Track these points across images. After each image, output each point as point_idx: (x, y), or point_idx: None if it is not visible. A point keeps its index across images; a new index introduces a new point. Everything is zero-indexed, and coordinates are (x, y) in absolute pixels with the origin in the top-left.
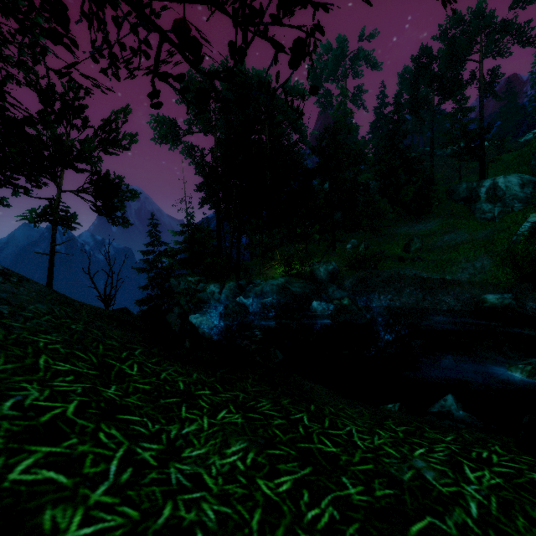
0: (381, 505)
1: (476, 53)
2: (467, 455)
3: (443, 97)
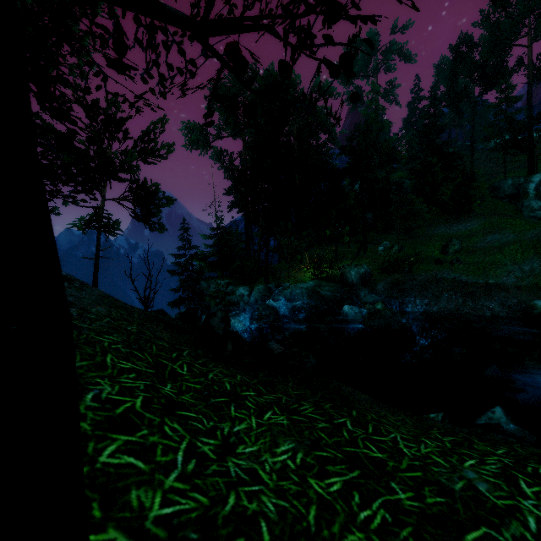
0: (433, 512)
1: (523, 37)
2: (522, 469)
3: (485, 87)
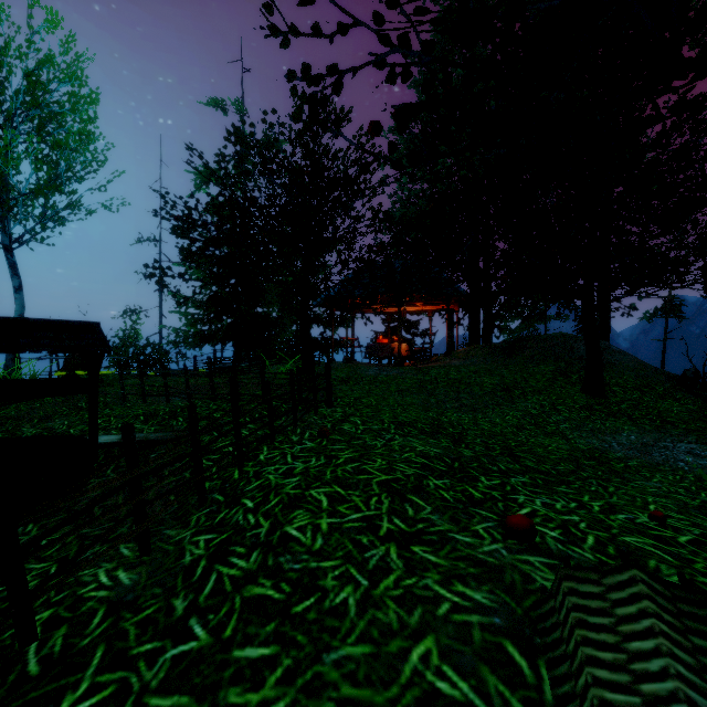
0: None
1: None
2: None
3: None
